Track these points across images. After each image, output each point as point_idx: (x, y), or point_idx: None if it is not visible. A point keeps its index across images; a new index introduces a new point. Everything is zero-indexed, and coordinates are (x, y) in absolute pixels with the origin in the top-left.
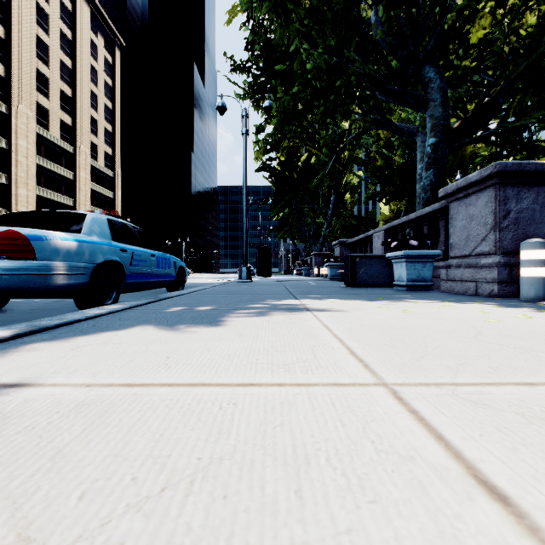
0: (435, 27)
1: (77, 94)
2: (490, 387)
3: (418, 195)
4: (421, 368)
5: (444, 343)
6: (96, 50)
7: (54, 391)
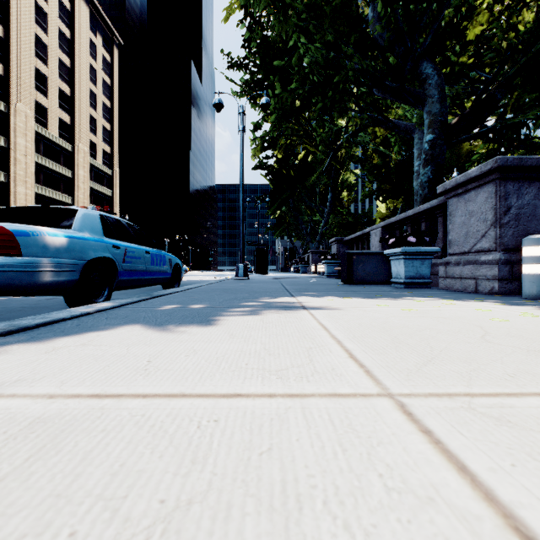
0: (433, 23)
1: (76, 92)
2: (511, 398)
3: (415, 192)
4: (429, 374)
5: (451, 345)
6: (95, 49)
7: (10, 404)
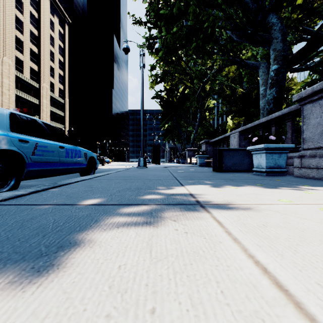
0: None
1: (41, 51)
2: None
3: (261, 108)
4: None
5: None
6: (53, 25)
7: None
